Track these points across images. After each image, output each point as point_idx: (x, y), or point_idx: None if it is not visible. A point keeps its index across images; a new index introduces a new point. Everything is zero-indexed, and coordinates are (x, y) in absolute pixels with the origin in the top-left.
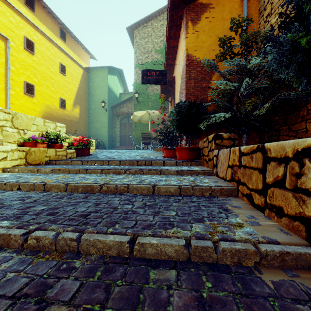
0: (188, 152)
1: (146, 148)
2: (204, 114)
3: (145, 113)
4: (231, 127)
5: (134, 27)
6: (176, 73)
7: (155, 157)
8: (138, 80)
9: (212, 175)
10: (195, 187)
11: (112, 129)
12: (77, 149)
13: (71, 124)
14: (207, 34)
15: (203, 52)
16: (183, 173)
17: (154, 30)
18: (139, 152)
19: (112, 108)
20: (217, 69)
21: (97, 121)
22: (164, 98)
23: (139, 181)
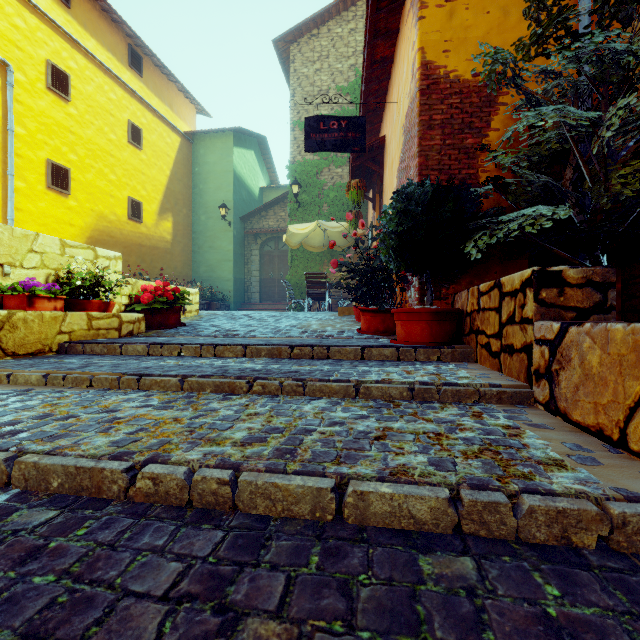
0: (430, 323)
1: (316, 307)
2: (474, 219)
3: (313, 228)
4: (561, 251)
5: (290, 40)
6: (389, 127)
7: (337, 332)
8: (298, 156)
9: (526, 404)
10: (529, 506)
11: (244, 264)
12: (149, 313)
13: (154, 254)
14: (477, 6)
15: (466, 55)
16: (430, 394)
17: (334, 43)
18: (300, 318)
19: (243, 220)
20: (523, 80)
21: (211, 248)
22: (359, 190)
23: (285, 439)
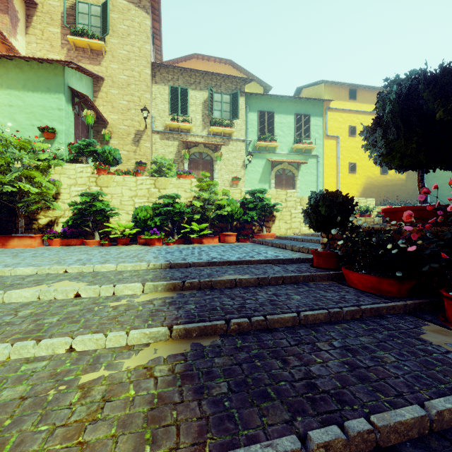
0: None
1: None
2: None
3: None
4: None
5: None
6: None
7: None
8: None
9: None
10: None
11: None
12: (383, 217)
13: (394, 188)
14: None
15: None
16: None
17: None
18: None
19: None
20: None
21: (433, 177)
22: None
23: None
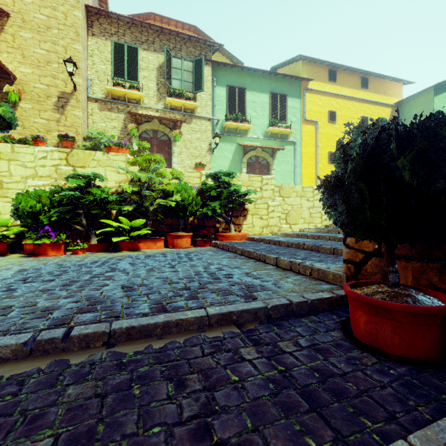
0: None
1: None
2: None
3: None
4: None
5: None
6: None
7: None
8: None
9: None
10: None
11: None
12: None
13: None
14: None
15: None
16: None
17: None
18: None
19: None
20: None
21: None
22: None
23: None
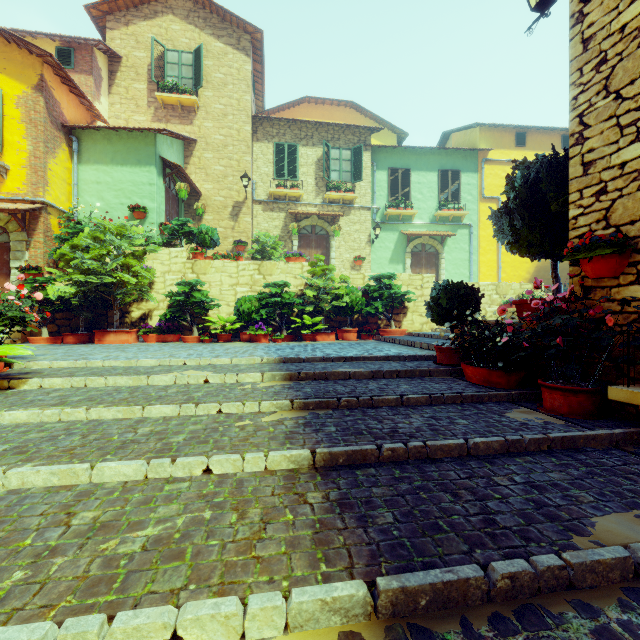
0: None
1: None
2: None
3: None
4: None
5: None
6: None
7: None
8: None
9: None
10: None
11: None
12: None
13: None
14: None
15: None
16: None
17: None
18: None
19: None
20: None
21: None
22: None
23: None
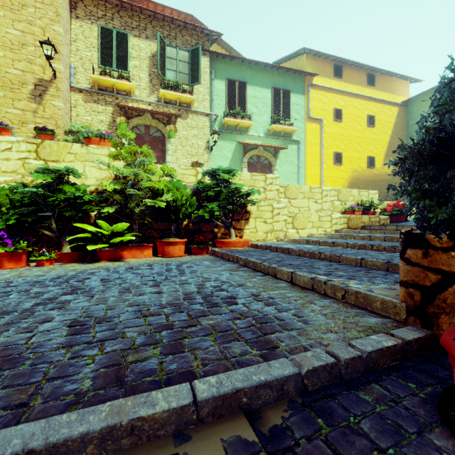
0: None
1: None
2: None
3: None
4: None
5: None
6: None
7: None
8: None
9: None
10: None
11: None
12: (390, 215)
13: (381, 184)
14: None
15: None
16: None
17: None
18: None
19: None
20: None
21: None
22: None
23: None
